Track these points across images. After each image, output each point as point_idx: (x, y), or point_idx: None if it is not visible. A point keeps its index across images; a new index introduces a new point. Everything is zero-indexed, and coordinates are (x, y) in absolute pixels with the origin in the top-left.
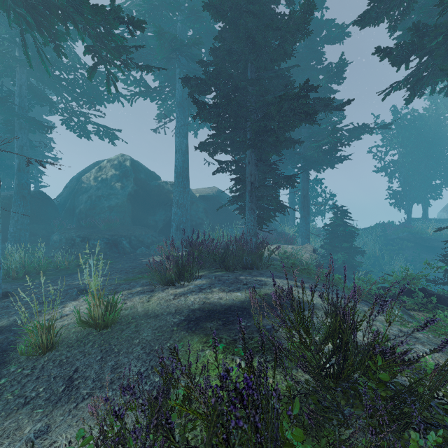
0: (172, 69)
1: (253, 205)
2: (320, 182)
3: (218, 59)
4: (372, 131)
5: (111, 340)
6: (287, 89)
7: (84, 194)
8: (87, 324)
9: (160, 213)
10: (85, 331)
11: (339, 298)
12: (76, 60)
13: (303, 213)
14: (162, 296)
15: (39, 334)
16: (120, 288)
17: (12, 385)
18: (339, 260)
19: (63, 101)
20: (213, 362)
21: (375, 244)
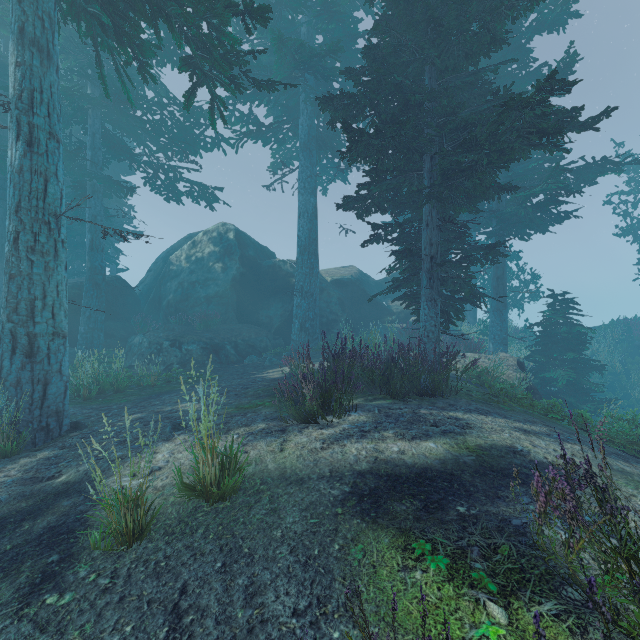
0: (293, 97)
1: (435, 293)
2: (518, 255)
3: (375, 63)
4: (619, 169)
5: (234, 526)
6: (496, 100)
7: (173, 279)
8: (192, 491)
9: (276, 305)
10: (189, 502)
11: (608, 457)
12: (163, 95)
13: (496, 305)
14: (301, 442)
15: (122, 512)
16: (233, 423)
17: (81, 610)
18: (559, 380)
19: (146, 153)
20: (439, 604)
21: (613, 354)
